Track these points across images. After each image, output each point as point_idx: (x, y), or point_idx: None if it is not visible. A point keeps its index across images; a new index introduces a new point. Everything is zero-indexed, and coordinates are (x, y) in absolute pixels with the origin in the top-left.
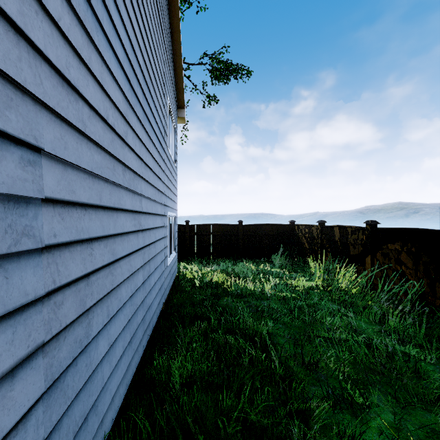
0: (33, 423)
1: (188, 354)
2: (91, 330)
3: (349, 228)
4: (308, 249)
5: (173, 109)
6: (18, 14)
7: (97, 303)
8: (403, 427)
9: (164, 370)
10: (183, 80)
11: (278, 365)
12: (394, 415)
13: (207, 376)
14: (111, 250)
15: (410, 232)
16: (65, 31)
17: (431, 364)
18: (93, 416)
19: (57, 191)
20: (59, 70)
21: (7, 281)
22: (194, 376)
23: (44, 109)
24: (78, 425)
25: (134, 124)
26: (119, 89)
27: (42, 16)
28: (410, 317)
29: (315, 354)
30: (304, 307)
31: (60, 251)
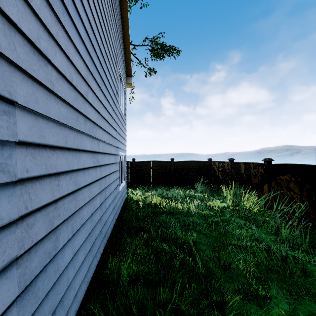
0: None
1: (134, 258)
2: (58, 243)
3: (251, 164)
4: (221, 179)
5: (123, 77)
6: None
7: (64, 222)
8: (295, 315)
9: (116, 270)
10: (130, 56)
11: (201, 266)
12: (289, 305)
13: (148, 275)
14: (75, 181)
15: (297, 166)
16: (36, 10)
17: (314, 265)
18: (60, 309)
19: (29, 136)
20: (31, 40)
21: None
22: (138, 275)
23: (18, 70)
24: None
25: (93, 86)
26: (82, 59)
27: None
28: (298, 229)
29: (228, 257)
30: (219, 222)
31: (32, 183)
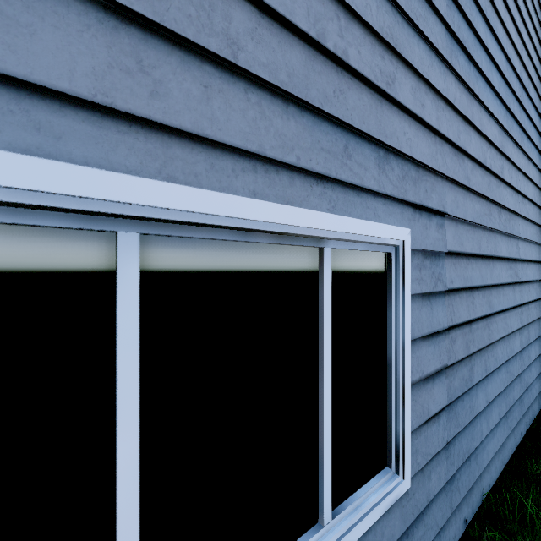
0: (441, 423)
1: None
2: (473, 376)
3: None
4: None
5: None
6: (436, 121)
7: (476, 353)
8: None
9: None
10: None
11: None
12: None
13: None
14: (488, 302)
15: None
16: (457, 106)
17: None
18: (473, 461)
19: (453, 245)
20: (454, 143)
21: (431, 311)
22: None
23: (445, 181)
24: (464, 456)
25: (509, 152)
26: (494, 121)
27: (445, 108)
28: None
29: None
30: None
31: (453, 295)
